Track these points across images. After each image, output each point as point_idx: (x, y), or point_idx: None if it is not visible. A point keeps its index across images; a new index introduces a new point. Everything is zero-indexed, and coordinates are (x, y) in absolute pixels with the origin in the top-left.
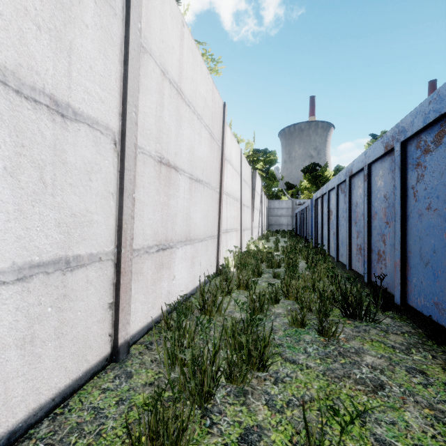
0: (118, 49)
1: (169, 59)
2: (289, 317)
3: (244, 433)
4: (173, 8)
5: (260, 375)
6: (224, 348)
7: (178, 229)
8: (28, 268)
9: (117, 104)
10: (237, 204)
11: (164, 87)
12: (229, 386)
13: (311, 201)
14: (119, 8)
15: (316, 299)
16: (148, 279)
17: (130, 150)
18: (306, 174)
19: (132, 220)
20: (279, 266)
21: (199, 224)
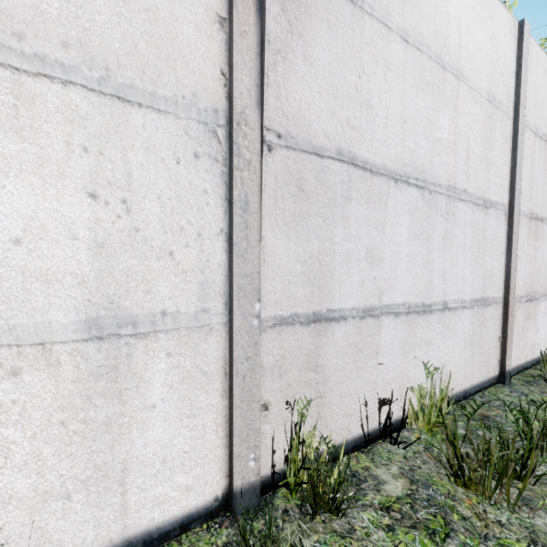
0: (508, 141)
1: (539, 116)
2: None
3: None
4: (544, 64)
5: None
6: None
7: (542, 281)
8: (473, 301)
9: (507, 183)
10: None
11: (535, 146)
12: None
13: None
14: (510, 109)
15: None
16: (519, 325)
17: (516, 217)
18: None
19: (514, 273)
20: None
21: None
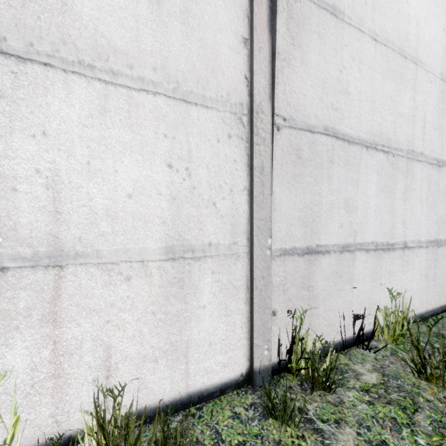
0: None
1: None
2: None
3: None
4: None
5: None
6: None
7: None
8: (428, 242)
9: None
10: None
11: None
12: None
13: None
14: None
15: None
16: None
17: None
18: None
19: None
20: None
21: None
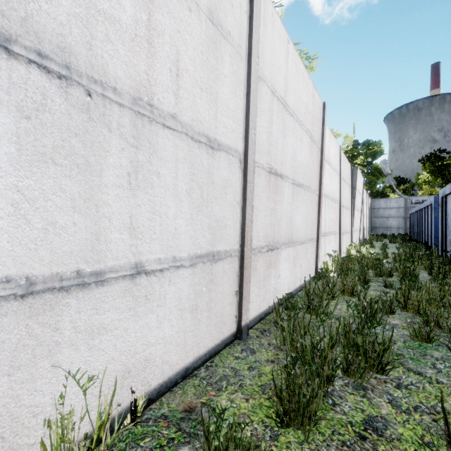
0: (242, 85)
1: (277, 78)
2: (409, 330)
3: (368, 419)
4: (280, 31)
5: (379, 377)
6: (340, 342)
7: (283, 232)
8: (195, 258)
9: (242, 130)
10: (336, 206)
11: (273, 105)
12: (346, 379)
13: (436, 199)
14: (244, 52)
15: (447, 315)
16: (260, 275)
17: (250, 166)
18: (427, 164)
19: (251, 224)
20: (391, 275)
21: (300, 227)
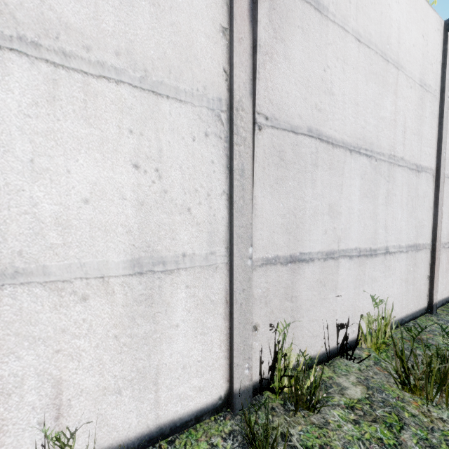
0: (436, 118)
1: None
2: None
3: None
4: None
5: None
6: None
7: None
8: (407, 247)
9: (434, 152)
10: None
11: None
12: None
13: None
14: (437, 92)
15: None
16: (443, 266)
17: (441, 179)
18: None
19: (440, 224)
20: None
21: None
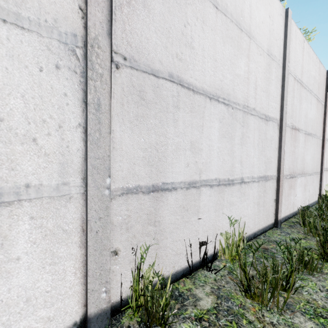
0: (280, 81)
1: (297, 68)
2: None
3: None
4: (299, 37)
5: None
6: None
7: (298, 166)
8: (259, 178)
9: (279, 106)
10: None
11: (294, 86)
12: None
13: None
14: (280, 62)
15: None
16: (285, 192)
17: (284, 127)
18: None
19: (283, 161)
20: None
21: (309, 163)
